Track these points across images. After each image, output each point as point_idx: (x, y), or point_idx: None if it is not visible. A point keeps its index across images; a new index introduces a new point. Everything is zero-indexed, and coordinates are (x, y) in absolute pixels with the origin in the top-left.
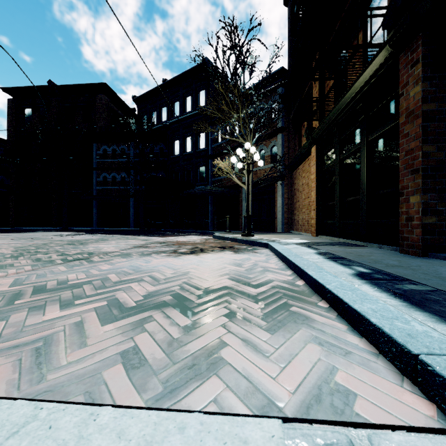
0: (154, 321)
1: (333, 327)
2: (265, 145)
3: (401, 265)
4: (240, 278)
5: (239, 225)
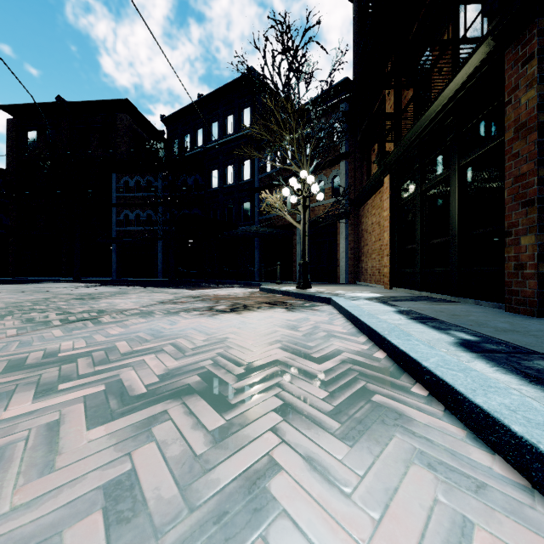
0: (169, 421)
1: (443, 433)
2: (324, 175)
3: (516, 329)
4: (296, 347)
5: (292, 274)
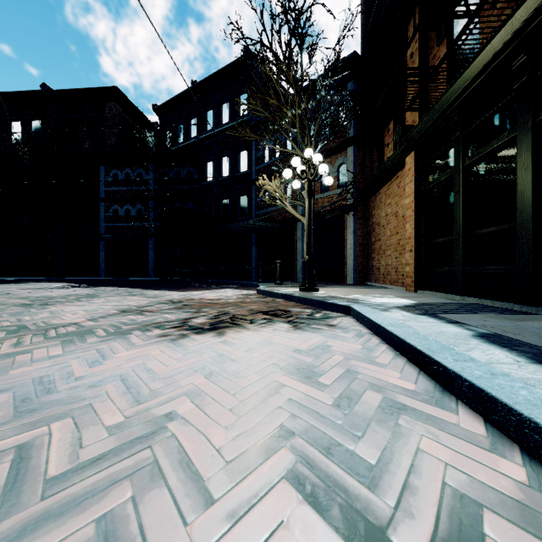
0: None
1: None
2: (329, 163)
3: None
4: (332, 471)
5: (293, 274)
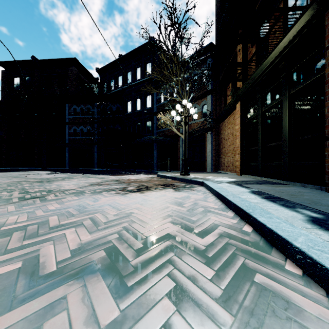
0: (64, 311)
1: None
2: (197, 104)
3: None
4: (182, 221)
5: (177, 166)
